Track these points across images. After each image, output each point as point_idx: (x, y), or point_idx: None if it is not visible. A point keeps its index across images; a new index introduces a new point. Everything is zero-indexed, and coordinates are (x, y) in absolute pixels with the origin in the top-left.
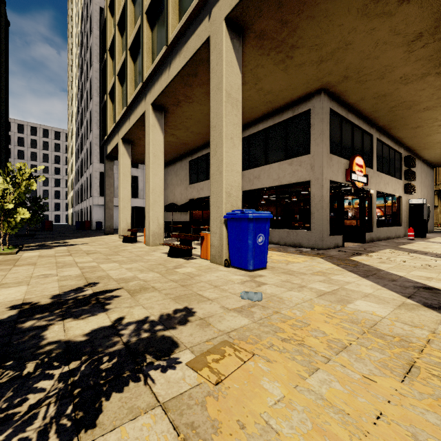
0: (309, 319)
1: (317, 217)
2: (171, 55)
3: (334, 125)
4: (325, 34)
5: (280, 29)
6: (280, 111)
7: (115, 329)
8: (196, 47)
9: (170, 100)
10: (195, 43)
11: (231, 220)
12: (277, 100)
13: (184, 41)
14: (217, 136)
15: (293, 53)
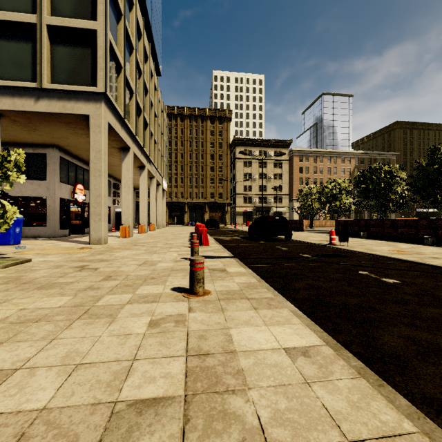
0: (45, 248)
1: (52, 219)
2: None
3: (63, 165)
4: (55, 132)
5: (28, 123)
6: (23, 145)
7: None
8: None
9: None
10: None
11: None
12: (21, 140)
13: None
14: None
15: (35, 130)
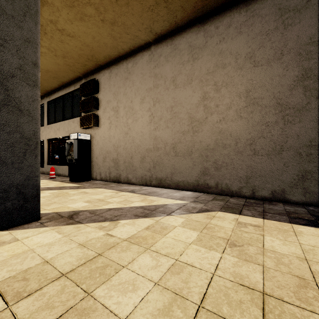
0: None
1: None
2: None
3: None
4: None
5: None
6: None
7: None
8: None
9: None
10: None
11: None
12: None
13: None
14: None
15: None
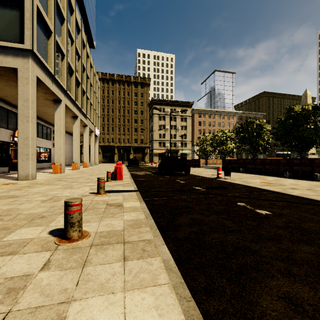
0: None
1: None
2: None
3: (3, 113)
4: None
5: None
6: None
7: None
8: None
9: None
10: None
11: None
12: None
13: None
14: None
15: None
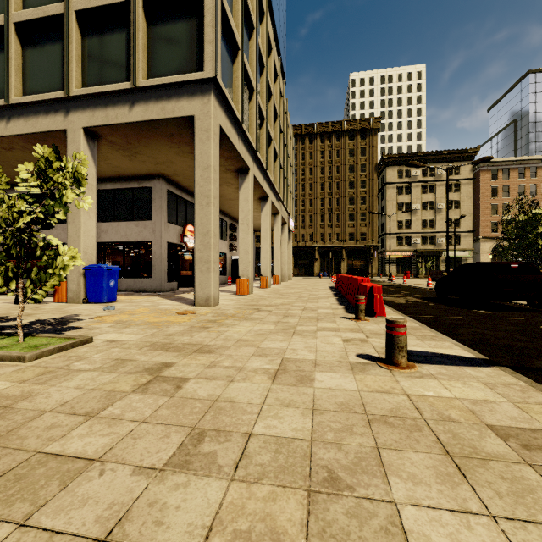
0: (137, 310)
1: (157, 269)
2: (11, 111)
3: (171, 201)
4: (157, 154)
5: (126, 144)
6: (128, 179)
7: (42, 320)
8: (50, 128)
9: (0, 145)
10: (49, 124)
11: (89, 271)
12: (125, 172)
13: (33, 112)
14: (75, 209)
15: (136, 155)
